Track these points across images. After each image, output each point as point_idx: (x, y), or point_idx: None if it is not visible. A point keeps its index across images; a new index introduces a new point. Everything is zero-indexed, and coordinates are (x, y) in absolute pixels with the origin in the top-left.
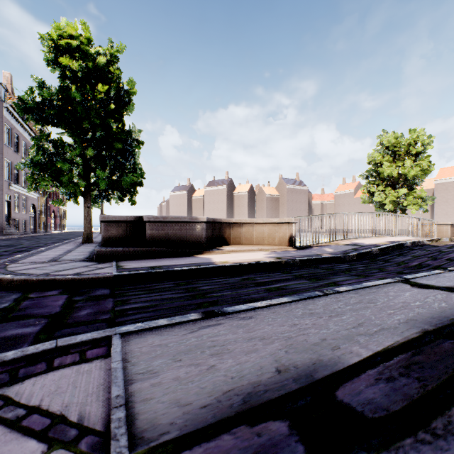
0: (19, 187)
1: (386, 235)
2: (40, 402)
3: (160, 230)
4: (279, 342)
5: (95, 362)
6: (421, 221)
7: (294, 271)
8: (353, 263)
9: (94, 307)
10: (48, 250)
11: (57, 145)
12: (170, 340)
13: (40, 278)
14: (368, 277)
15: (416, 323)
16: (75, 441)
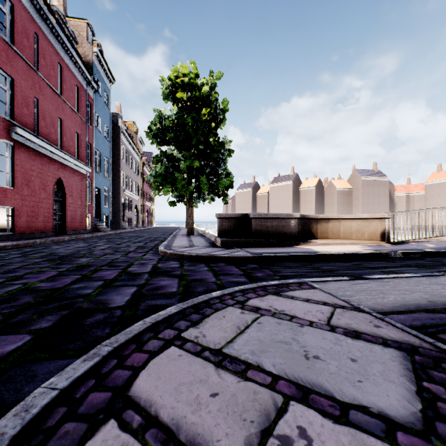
0: (129, 192)
1: None
2: (307, 298)
3: (262, 225)
4: (420, 293)
5: (312, 290)
6: None
7: (399, 261)
8: None
9: (261, 273)
10: (174, 239)
11: (170, 159)
12: (343, 286)
13: (208, 255)
14: None
15: None
16: (342, 307)
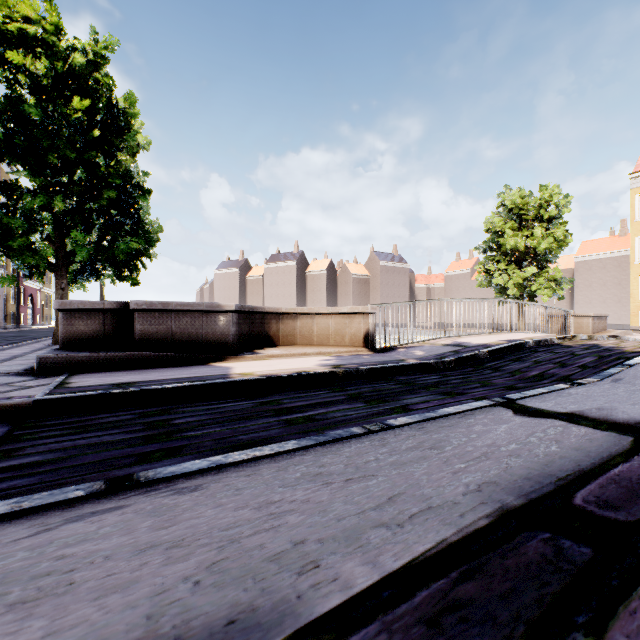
0: None
1: (504, 330)
2: None
3: (158, 324)
4: (203, 554)
5: None
6: (553, 312)
7: (353, 387)
8: (448, 373)
9: None
10: None
11: (11, 190)
12: None
13: None
14: (460, 395)
15: (496, 491)
16: None
